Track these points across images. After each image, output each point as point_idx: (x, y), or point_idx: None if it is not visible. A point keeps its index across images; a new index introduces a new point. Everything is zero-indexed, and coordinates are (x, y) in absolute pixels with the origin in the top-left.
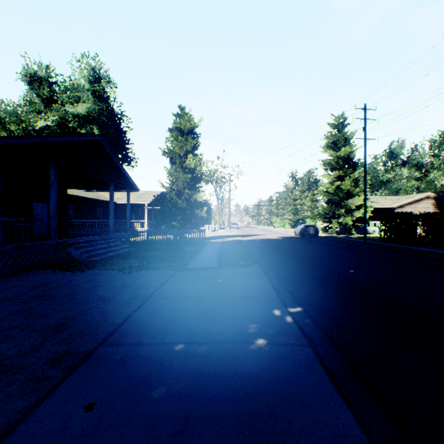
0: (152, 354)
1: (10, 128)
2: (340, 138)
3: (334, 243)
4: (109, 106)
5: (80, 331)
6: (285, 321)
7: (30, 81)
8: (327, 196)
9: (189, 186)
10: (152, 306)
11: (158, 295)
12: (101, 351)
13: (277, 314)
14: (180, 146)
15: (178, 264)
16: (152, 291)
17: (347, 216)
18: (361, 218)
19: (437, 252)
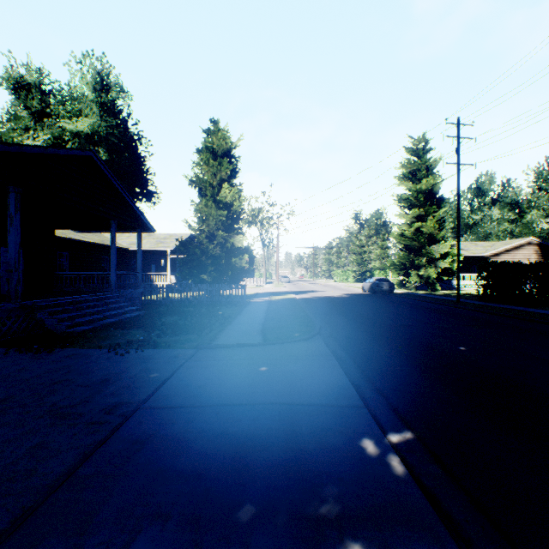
0: None
1: None
2: (421, 166)
3: (417, 302)
4: (122, 123)
5: None
6: (392, 474)
7: (14, 88)
8: (404, 241)
9: (225, 226)
10: (138, 430)
11: (156, 403)
12: None
13: (372, 452)
14: (211, 172)
15: (203, 337)
16: (148, 391)
17: (430, 266)
18: (448, 269)
19: None
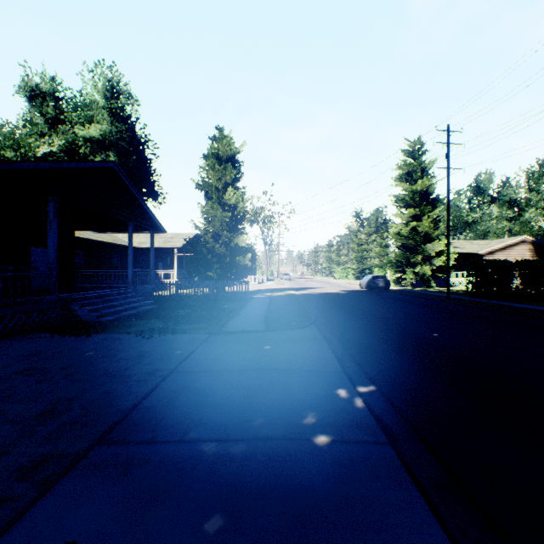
0: (168, 458)
1: (5, 155)
2: (417, 168)
3: (409, 298)
4: (130, 128)
5: (71, 422)
6: (354, 406)
7: (30, 96)
8: (400, 240)
9: (229, 227)
10: (175, 384)
11: (184, 369)
12: (97, 453)
13: (343, 396)
14: (217, 176)
15: (213, 326)
16: (176, 362)
17: (425, 264)
18: (442, 267)
19: (540, 310)
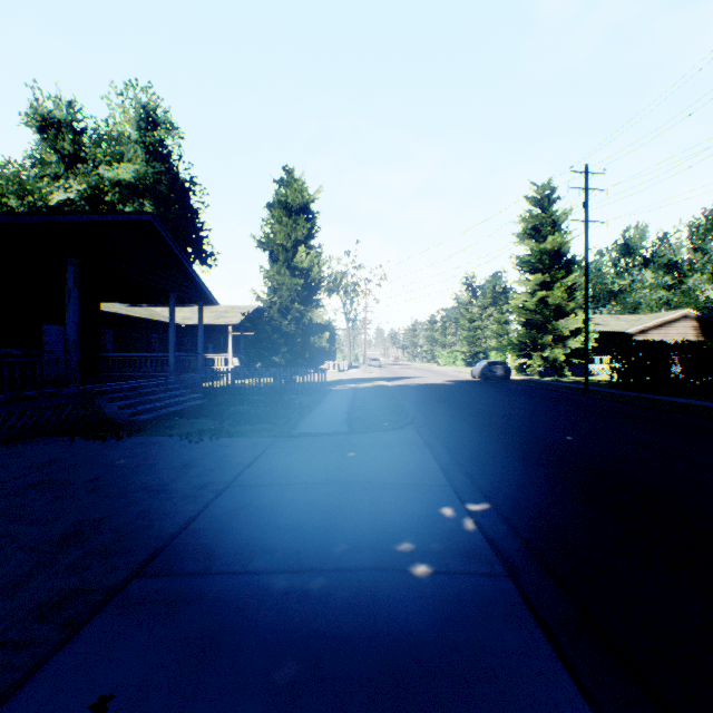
0: (226, 593)
1: (8, 203)
2: (546, 221)
3: (536, 390)
4: (172, 168)
5: (101, 549)
6: (463, 529)
7: (41, 127)
8: (525, 315)
9: (301, 298)
10: (233, 501)
11: (244, 482)
12: (135, 587)
13: (449, 516)
14: (285, 232)
15: (281, 427)
16: (234, 473)
17: (557, 346)
18: (580, 350)
19: (706, 406)
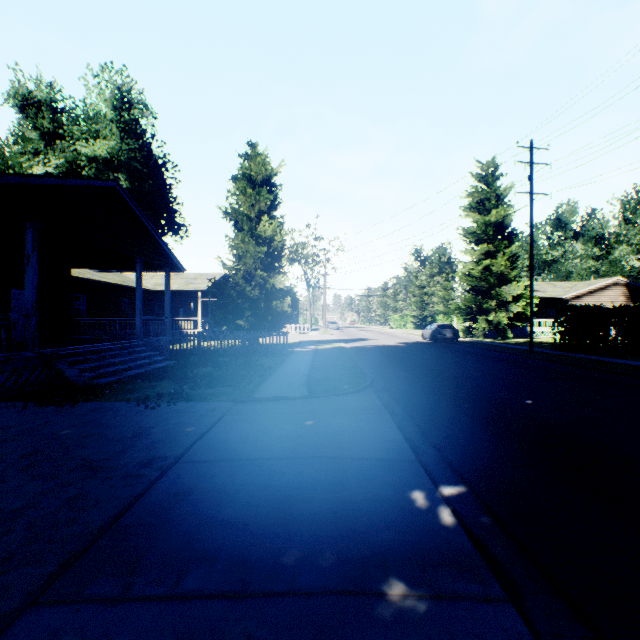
0: (141, 638)
1: None
2: (490, 195)
3: (484, 352)
4: (145, 146)
5: (3, 557)
6: (441, 523)
7: (22, 106)
8: (471, 282)
9: (264, 265)
10: (178, 482)
11: (194, 456)
12: (24, 625)
13: (422, 503)
14: (249, 203)
15: (241, 390)
16: (185, 445)
17: (501, 311)
18: (521, 314)
19: None
